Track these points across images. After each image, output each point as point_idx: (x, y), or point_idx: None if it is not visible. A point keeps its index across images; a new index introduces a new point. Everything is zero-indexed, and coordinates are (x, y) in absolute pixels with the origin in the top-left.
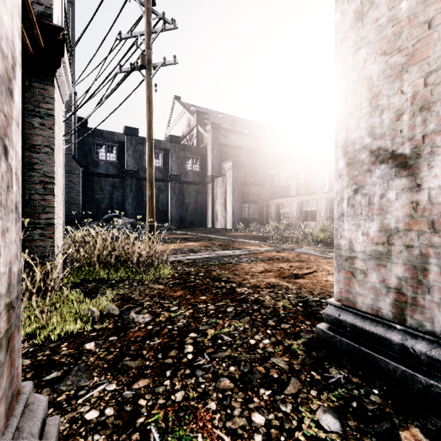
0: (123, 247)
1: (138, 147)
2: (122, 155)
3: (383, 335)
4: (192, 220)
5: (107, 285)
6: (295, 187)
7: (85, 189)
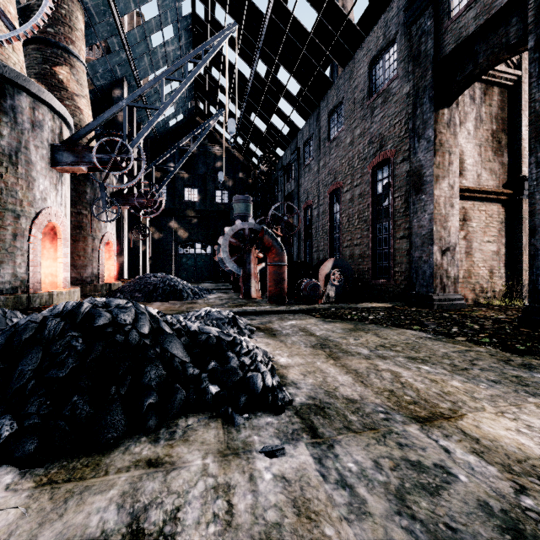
0: None
1: None
2: None
3: None
4: None
5: None
6: None
7: None
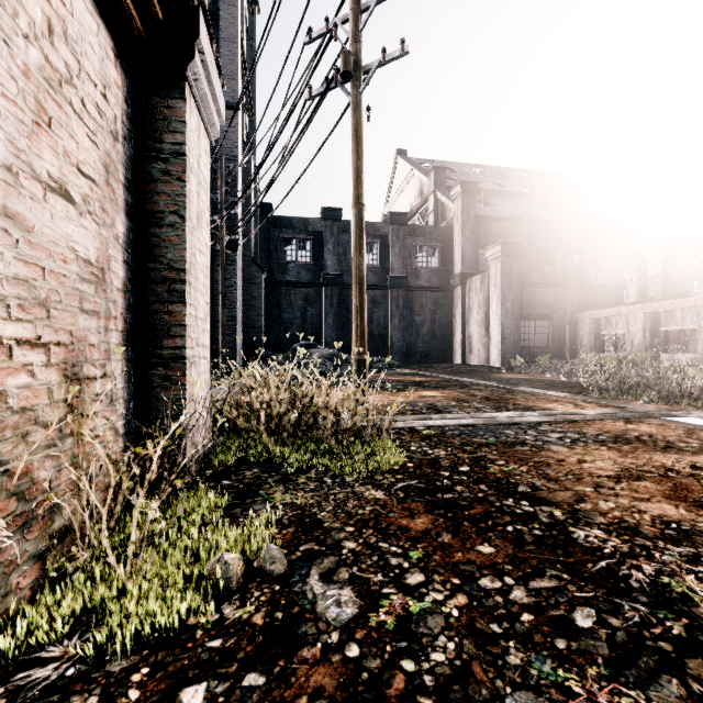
0: (311, 400)
1: (341, 237)
2: (318, 252)
3: None
4: (427, 350)
5: (277, 477)
6: (635, 285)
7: (269, 306)
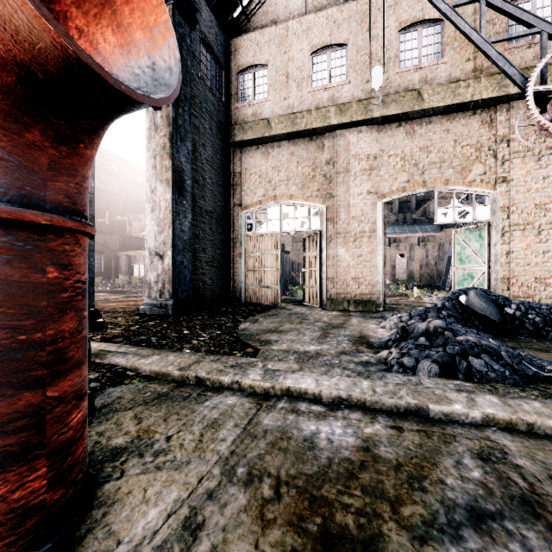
0: None
1: None
2: None
3: (157, 303)
4: None
5: None
6: None
7: None
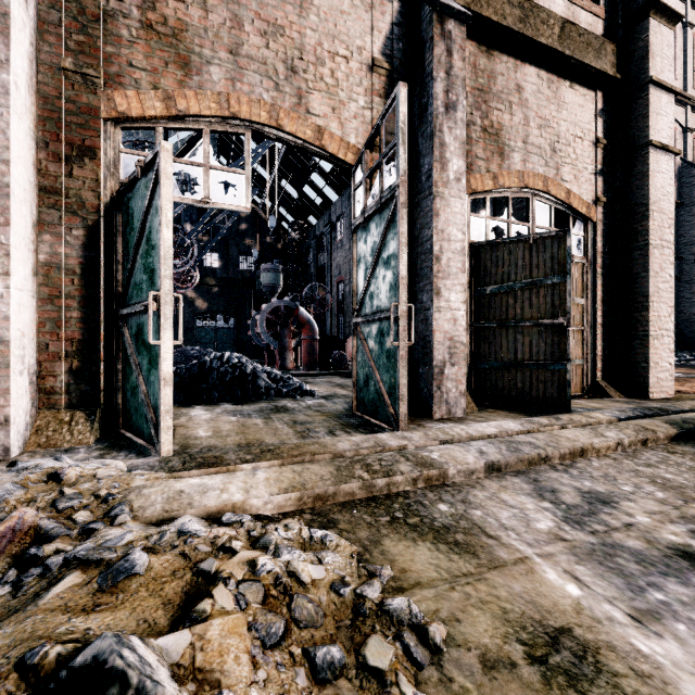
0: None
1: None
2: None
3: None
4: None
5: None
6: None
7: None
